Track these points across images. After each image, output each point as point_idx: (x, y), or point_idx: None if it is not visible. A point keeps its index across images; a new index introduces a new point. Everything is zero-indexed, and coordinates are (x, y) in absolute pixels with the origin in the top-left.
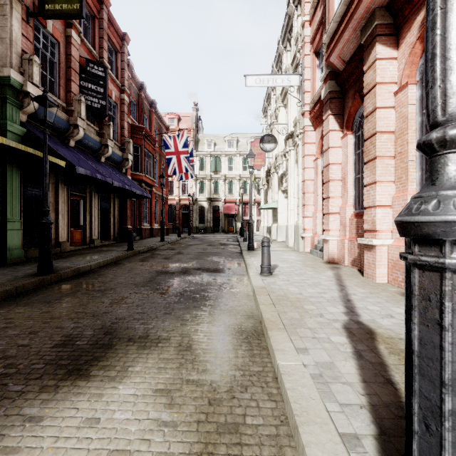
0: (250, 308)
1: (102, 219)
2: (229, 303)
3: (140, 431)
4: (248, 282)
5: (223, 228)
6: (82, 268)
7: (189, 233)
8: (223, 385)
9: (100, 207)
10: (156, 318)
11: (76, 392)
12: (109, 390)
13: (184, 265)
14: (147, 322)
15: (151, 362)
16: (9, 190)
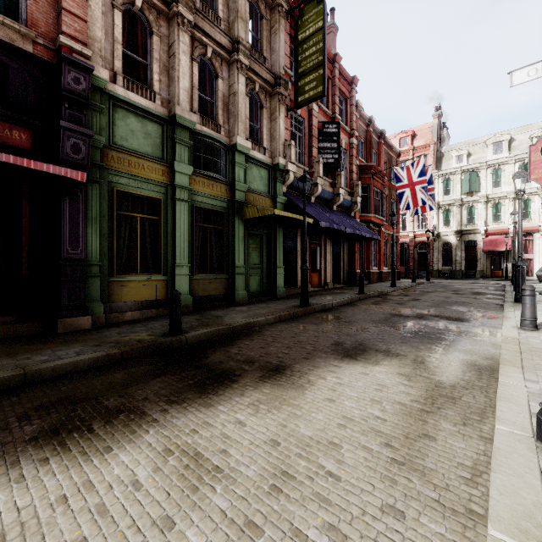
0: (491, 353)
1: (333, 264)
2: (467, 346)
3: (391, 383)
4: (499, 334)
5: (482, 271)
6: (326, 305)
7: (428, 278)
8: (447, 383)
9: (332, 252)
10: (394, 344)
11: (352, 363)
12: (370, 366)
13: (419, 311)
14: (387, 344)
15: (394, 362)
16: (278, 245)
